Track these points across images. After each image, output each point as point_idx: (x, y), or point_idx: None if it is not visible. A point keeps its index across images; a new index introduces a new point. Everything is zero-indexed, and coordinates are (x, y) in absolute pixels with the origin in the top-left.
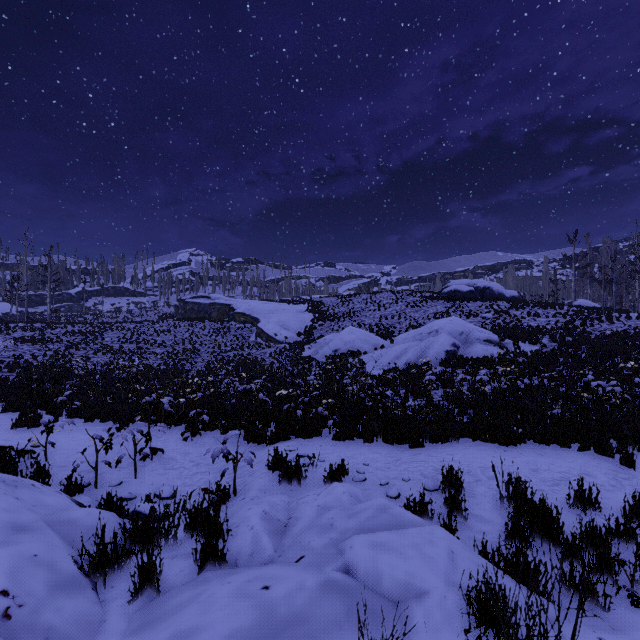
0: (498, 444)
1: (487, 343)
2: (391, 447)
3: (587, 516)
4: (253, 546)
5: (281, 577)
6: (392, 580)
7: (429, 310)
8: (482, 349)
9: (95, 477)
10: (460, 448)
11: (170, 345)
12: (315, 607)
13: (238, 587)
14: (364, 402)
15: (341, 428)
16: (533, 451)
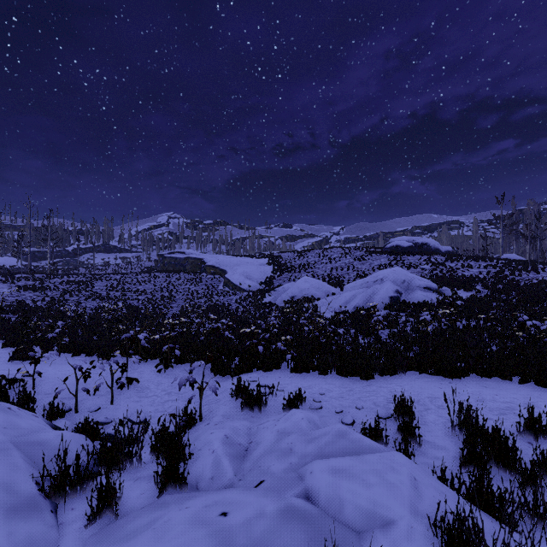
0: (443, 377)
1: (426, 290)
2: (344, 379)
3: (538, 444)
4: (214, 469)
5: (240, 503)
6: (355, 508)
7: (374, 263)
8: (422, 295)
9: (75, 403)
10: (408, 380)
11: (150, 293)
12: (275, 537)
13: (195, 513)
14: (318, 339)
15: (298, 361)
16: (477, 383)
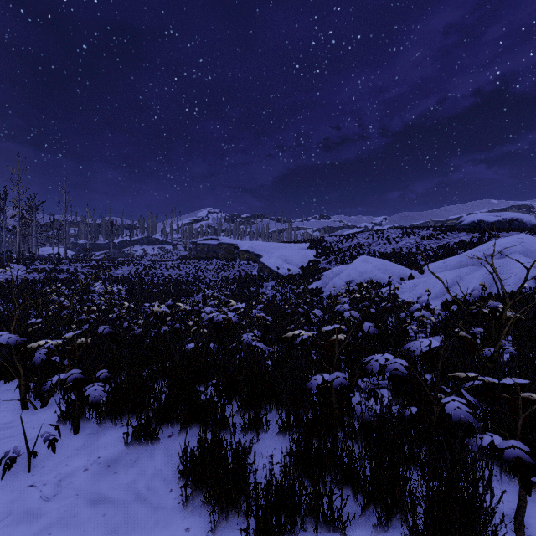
0: None
1: None
2: None
3: None
4: None
5: None
6: None
7: (453, 241)
8: None
9: None
10: None
11: (175, 278)
12: None
13: None
14: None
15: None
16: None
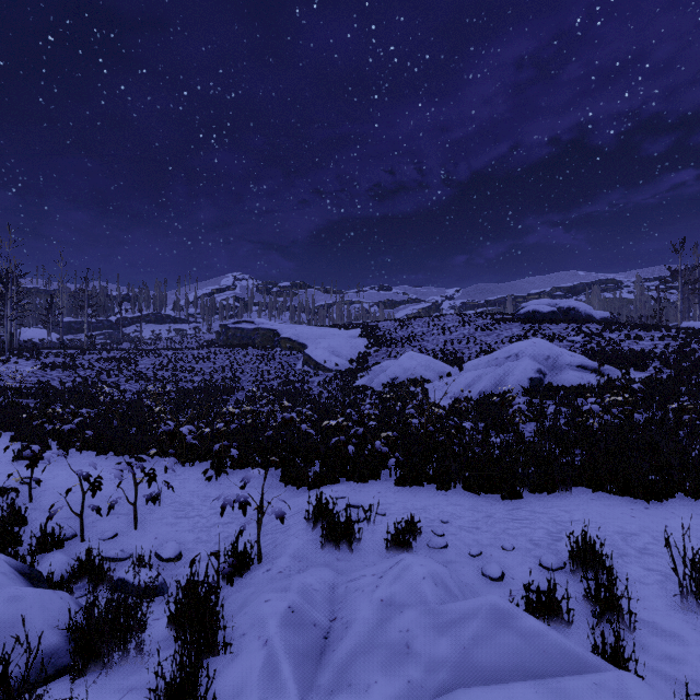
0: (632, 498)
1: (581, 369)
2: (476, 497)
3: None
4: (264, 684)
5: None
6: None
7: (503, 333)
8: (576, 376)
9: (80, 527)
10: (577, 502)
11: (209, 373)
12: None
13: None
14: (434, 437)
15: (406, 469)
16: (690, 510)
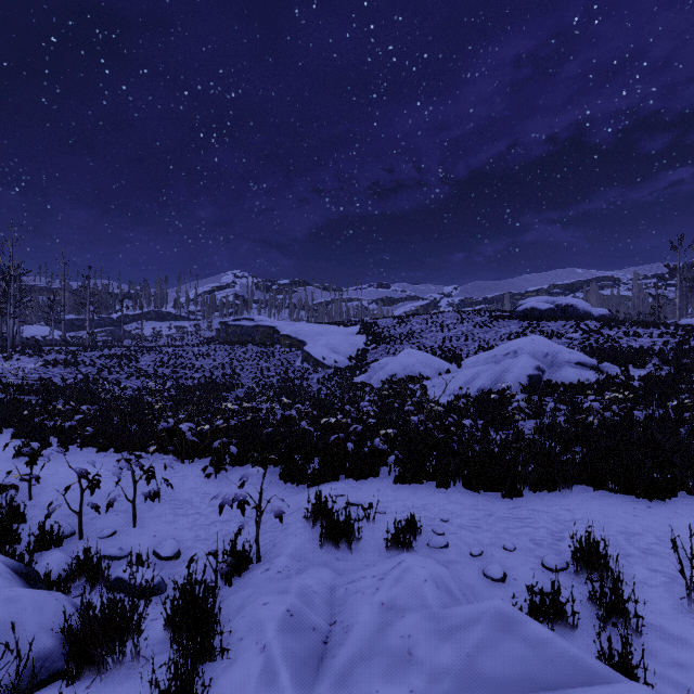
0: (635, 496)
1: (579, 366)
2: (476, 495)
3: None
4: (261, 692)
5: None
6: None
7: (501, 331)
8: (574, 373)
9: (78, 525)
10: (578, 500)
11: (209, 370)
12: None
13: None
14: (433, 434)
15: (405, 467)
16: (693, 509)
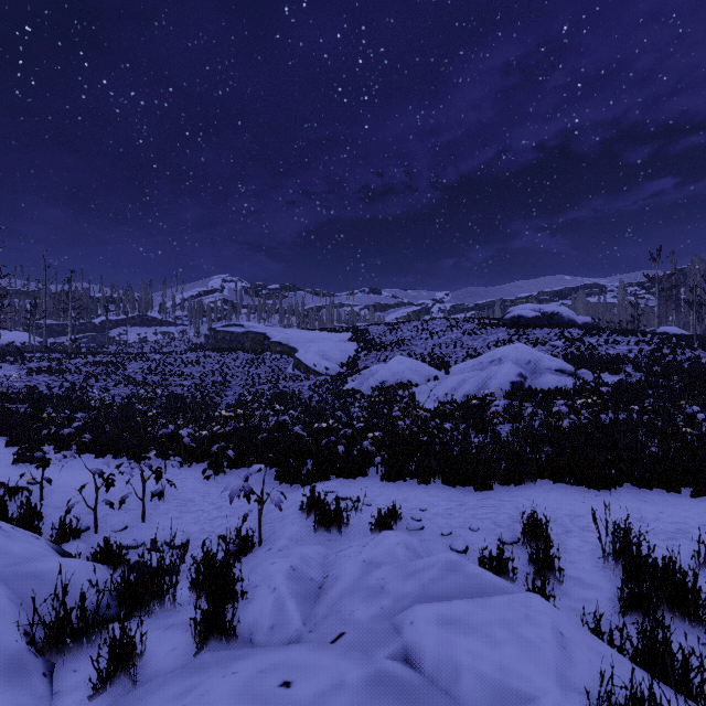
0: (586, 487)
1: (559, 373)
2: (452, 489)
3: None
4: (275, 615)
5: (310, 667)
6: (476, 678)
7: (489, 338)
8: (554, 380)
9: (94, 520)
10: (539, 491)
11: (198, 377)
12: None
13: (245, 681)
14: (418, 437)
15: (391, 466)
16: (633, 496)
